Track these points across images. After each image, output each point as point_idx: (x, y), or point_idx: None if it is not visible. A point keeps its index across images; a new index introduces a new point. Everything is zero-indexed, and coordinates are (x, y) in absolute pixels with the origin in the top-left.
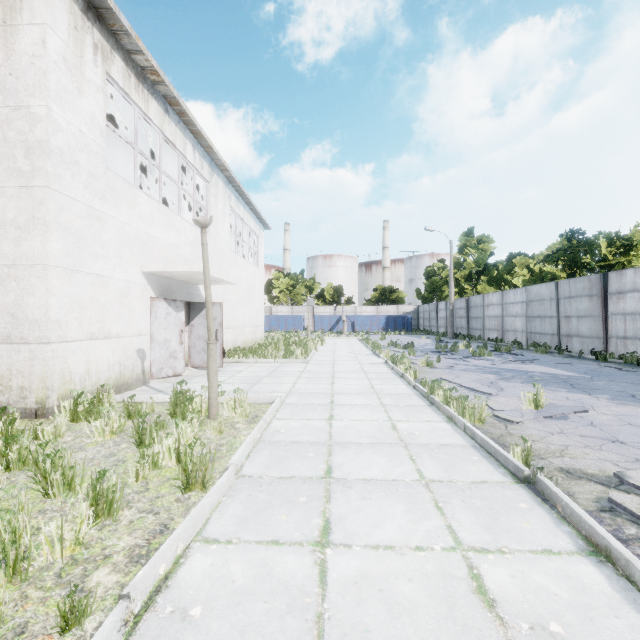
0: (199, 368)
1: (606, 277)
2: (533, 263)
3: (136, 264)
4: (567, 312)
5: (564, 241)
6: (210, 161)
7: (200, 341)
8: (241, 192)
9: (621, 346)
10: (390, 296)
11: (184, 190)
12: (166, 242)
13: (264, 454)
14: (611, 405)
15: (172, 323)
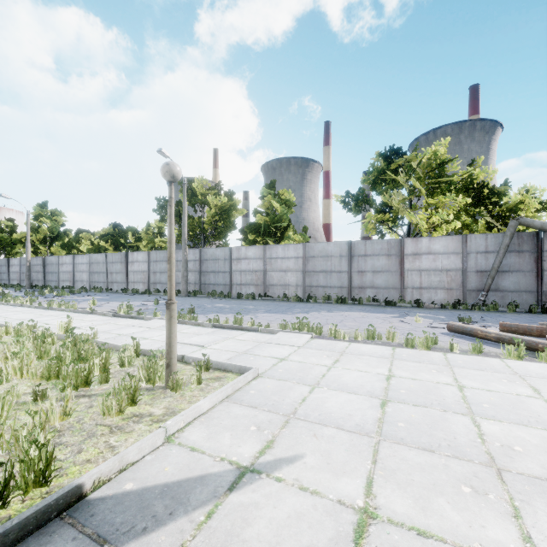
0: None
1: (128, 254)
2: (94, 238)
3: None
4: (112, 270)
5: (112, 228)
6: None
7: None
8: None
9: (133, 286)
10: None
11: None
12: None
13: None
14: (119, 303)
15: None
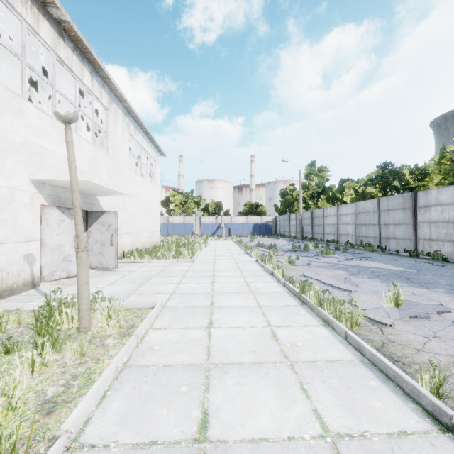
0: (97, 268)
1: (416, 195)
2: (358, 186)
3: (23, 172)
4: (386, 221)
5: (379, 170)
6: (109, 91)
7: (97, 245)
8: (139, 122)
9: (427, 246)
10: (256, 209)
11: (82, 111)
12: (60, 155)
13: (125, 392)
14: (453, 300)
15: (66, 229)
